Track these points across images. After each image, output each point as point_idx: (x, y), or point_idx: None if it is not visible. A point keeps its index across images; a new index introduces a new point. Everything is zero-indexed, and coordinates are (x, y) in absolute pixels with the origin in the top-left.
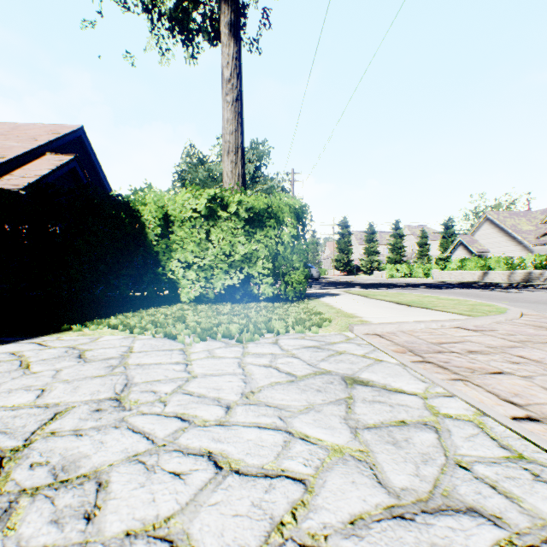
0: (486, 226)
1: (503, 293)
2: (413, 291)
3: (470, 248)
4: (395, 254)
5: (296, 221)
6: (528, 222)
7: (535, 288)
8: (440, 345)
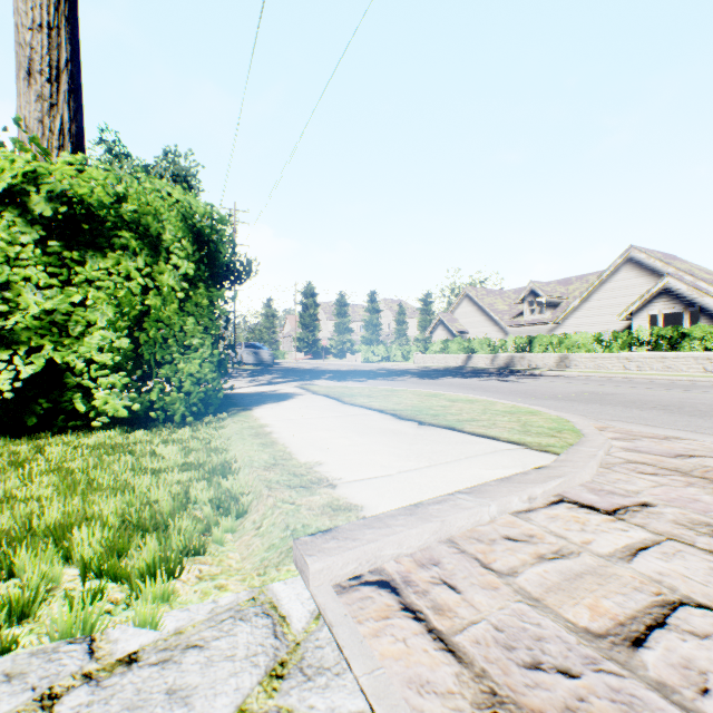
0: (466, 303)
1: (507, 383)
2: (403, 384)
3: (451, 327)
4: (371, 333)
5: (193, 244)
6: (503, 302)
7: (525, 374)
8: (648, 671)
